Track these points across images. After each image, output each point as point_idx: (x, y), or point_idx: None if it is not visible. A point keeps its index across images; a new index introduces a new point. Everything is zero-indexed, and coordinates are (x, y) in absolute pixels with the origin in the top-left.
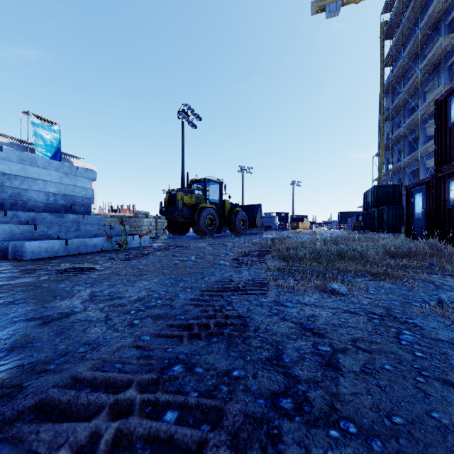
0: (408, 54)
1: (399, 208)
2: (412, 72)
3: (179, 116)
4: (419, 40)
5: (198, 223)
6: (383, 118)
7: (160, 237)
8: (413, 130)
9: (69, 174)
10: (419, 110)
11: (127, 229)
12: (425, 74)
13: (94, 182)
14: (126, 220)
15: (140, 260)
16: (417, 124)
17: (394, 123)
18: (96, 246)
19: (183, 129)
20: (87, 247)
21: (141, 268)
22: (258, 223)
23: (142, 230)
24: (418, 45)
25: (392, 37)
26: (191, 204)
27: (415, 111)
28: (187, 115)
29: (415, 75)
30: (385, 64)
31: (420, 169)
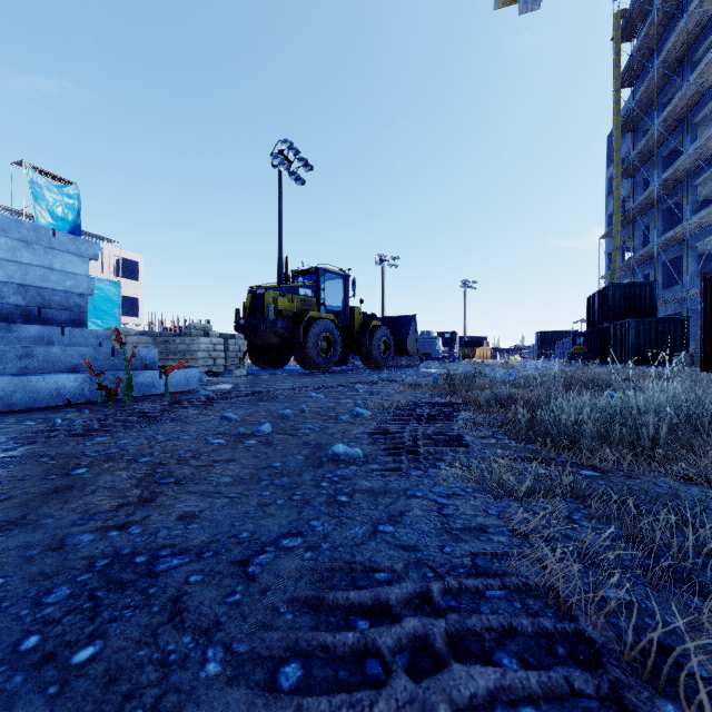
0: (665, 60)
1: (655, 321)
2: (670, 94)
3: (273, 161)
4: (688, 32)
5: (305, 347)
6: (618, 173)
7: (233, 373)
8: (671, 192)
9: (35, 244)
10: (688, 153)
11: (153, 356)
12: (697, 92)
13: (139, 282)
14: (168, 341)
15: (122, 436)
16: (680, 180)
17: (635, 181)
18: (60, 393)
19: (280, 185)
20: (35, 395)
21: (76, 474)
22: (411, 348)
23: (196, 358)
24: (687, 42)
25: (633, 38)
26: (291, 313)
27: (674, 159)
28: (288, 160)
29: (680, 94)
30: (621, 83)
31: (685, 256)
